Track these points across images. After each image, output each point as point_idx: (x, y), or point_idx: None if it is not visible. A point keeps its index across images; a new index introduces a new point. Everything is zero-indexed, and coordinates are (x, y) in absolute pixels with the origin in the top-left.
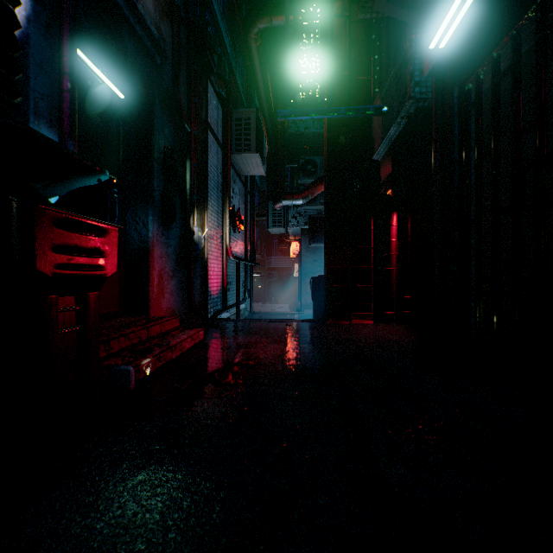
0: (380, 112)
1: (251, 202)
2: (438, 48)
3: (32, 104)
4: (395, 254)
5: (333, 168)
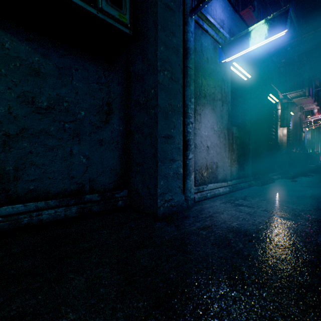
0: None
1: (320, 136)
2: None
3: (308, 145)
4: None
5: None
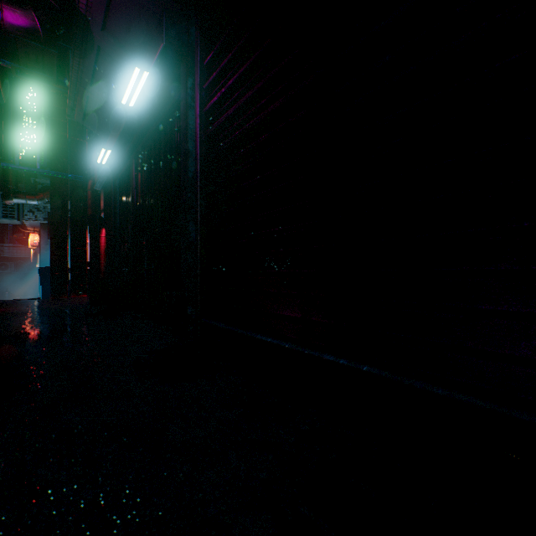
0: (79, 179)
1: None
2: (103, 163)
3: None
4: (104, 254)
5: (57, 194)
